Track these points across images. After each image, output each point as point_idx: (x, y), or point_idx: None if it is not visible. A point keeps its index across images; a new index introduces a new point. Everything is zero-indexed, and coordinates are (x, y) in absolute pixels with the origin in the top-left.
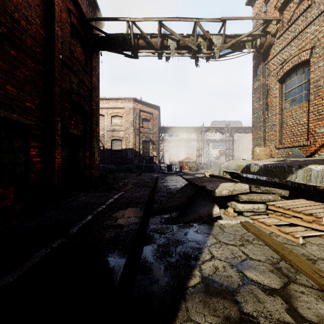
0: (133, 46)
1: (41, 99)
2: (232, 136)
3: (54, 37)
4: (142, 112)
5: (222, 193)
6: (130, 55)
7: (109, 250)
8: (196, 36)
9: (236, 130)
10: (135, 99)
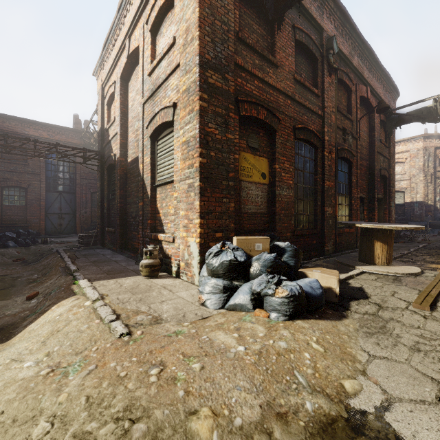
0: (439, 115)
1: (367, 181)
2: None
3: (374, 140)
4: (439, 149)
5: None
6: (434, 121)
7: None
8: None
9: None
10: (426, 136)
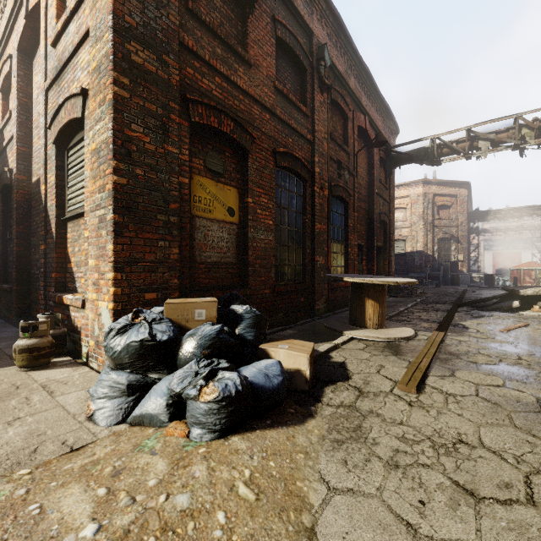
0: (436, 158)
1: (366, 226)
2: None
3: (373, 180)
4: (437, 196)
5: (526, 293)
6: (431, 163)
7: (436, 311)
8: (518, 128)
9: None
10: (426, 181)
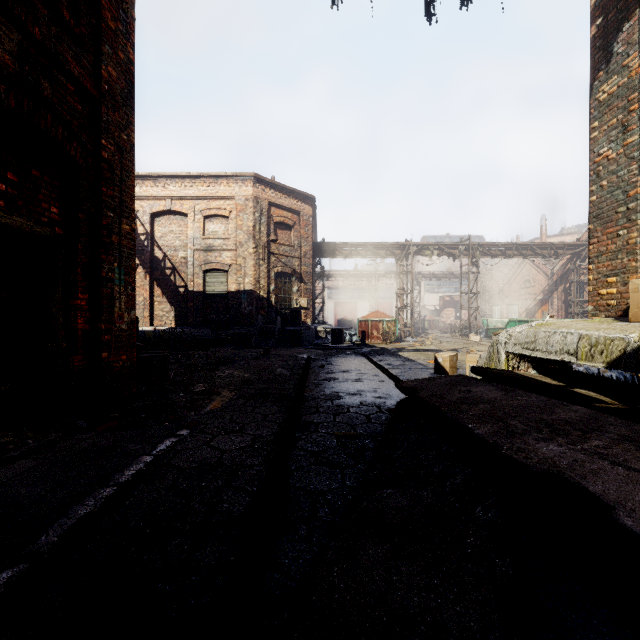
0: None
1: None
2: (475, 264)
3: None
4: (275, 207)
5: None
6: None
7: None
8: None
9: (483, 252)
10: (258, 178)
